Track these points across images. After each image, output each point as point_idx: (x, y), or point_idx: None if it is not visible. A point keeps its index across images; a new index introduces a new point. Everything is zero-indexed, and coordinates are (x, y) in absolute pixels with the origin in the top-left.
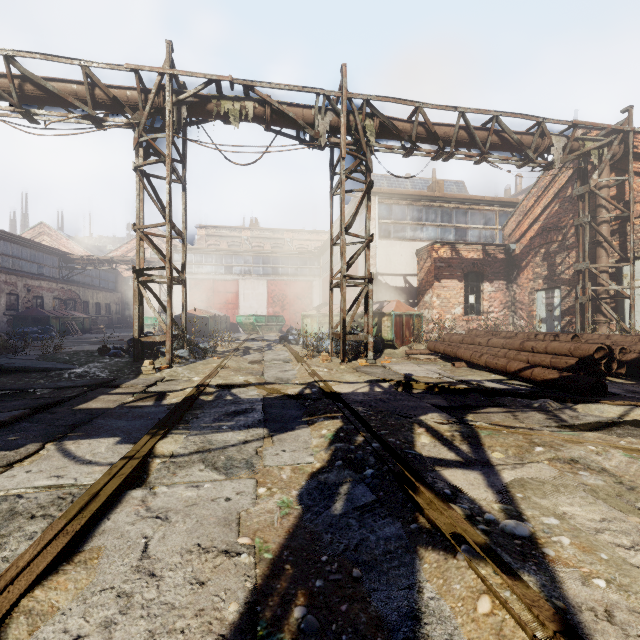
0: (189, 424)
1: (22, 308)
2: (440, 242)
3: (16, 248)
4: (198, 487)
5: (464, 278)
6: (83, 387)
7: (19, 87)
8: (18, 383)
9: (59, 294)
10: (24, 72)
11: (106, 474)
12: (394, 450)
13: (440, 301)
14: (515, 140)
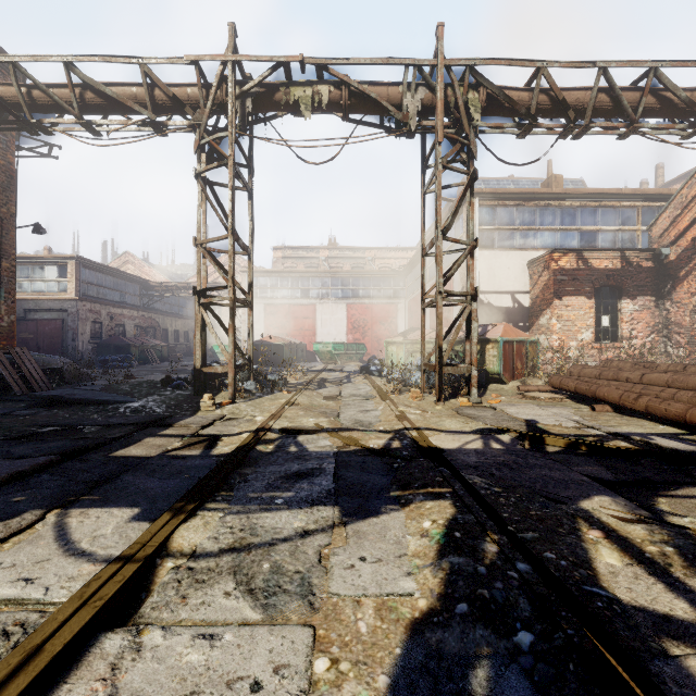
0: (233, 492)
1: (105, 336)
2: (561, 249)
3: (100, 276)
4: (212, 640)
5: (594, 294)
6: (133, 425)
7: (80, 96)
8: (72, 417)
9: (140, 322)
10: (83, 78)
11: (75, 597)
12: (564, 586)
13: (561, 324)
14: (682, 99)
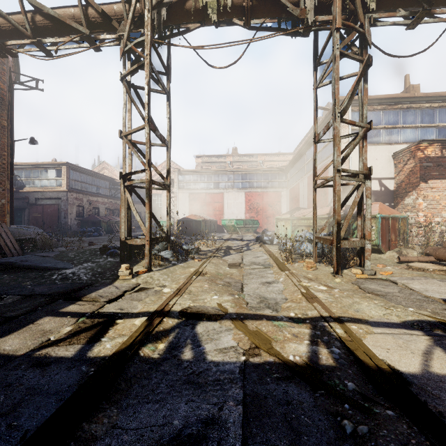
0: None
1: (86, 215)
2: (427, 140)
3: (83, 176)
4: None
5: None
6: (48, 296)
7: (32, 20)
8: (9, 284)
9: (109, 206)
10: (31, 2)
11: None
12: None
13: (427, 203)
14: None
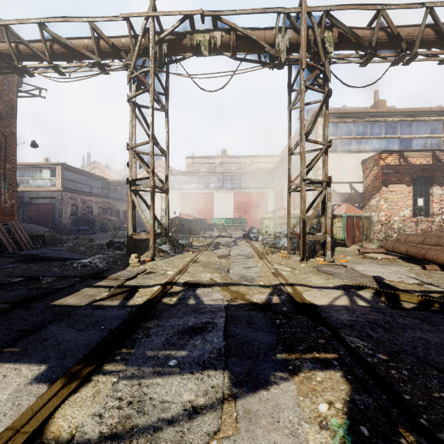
0: (133, 348)
1: (80, 214)
2: (388, 151)
3: (77, 176)
4: None
5: (412, 183)
6: (79, 277)
7: (50, 48)
8: (40, 270)
9: (102, 205)
10: (51, 34)
11: None
12: None
13: (387, 204)
14: None
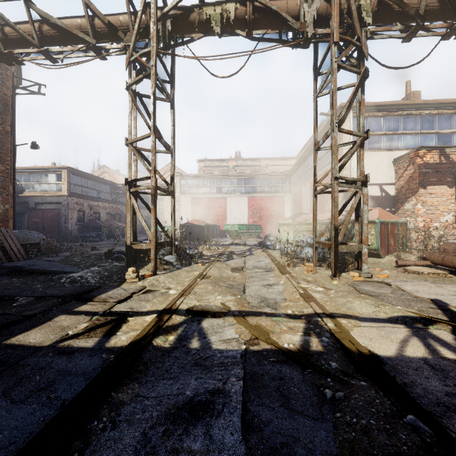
0: None
1: (87, 220)
2: (426, 147)
3: (84, 180)
4: None
5: (455, 184)
6: (60, 298)
7: (39, 29)
8: (20, 287)
9: (110, 211)
10: (39, 12)
11: None
12: None
13: (426, 208)
14: None
